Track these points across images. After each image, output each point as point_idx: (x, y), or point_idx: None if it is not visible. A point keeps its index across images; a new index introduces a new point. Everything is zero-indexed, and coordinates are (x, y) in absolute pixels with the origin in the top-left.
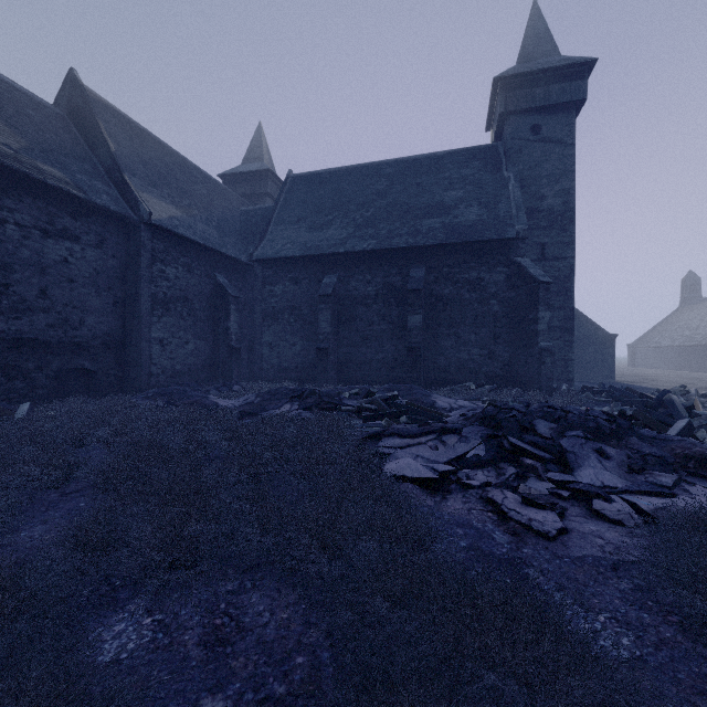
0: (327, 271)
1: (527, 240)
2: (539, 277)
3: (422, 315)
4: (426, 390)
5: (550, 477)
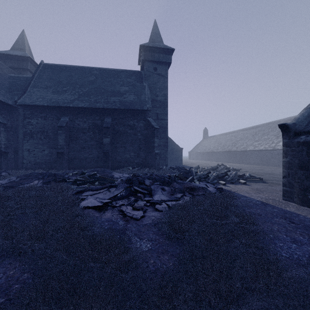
0: (63, 114)
1: (152, 111)
2: (155, 126)
3: (110, 138)
4: (112, 170)
5: (145, 199)
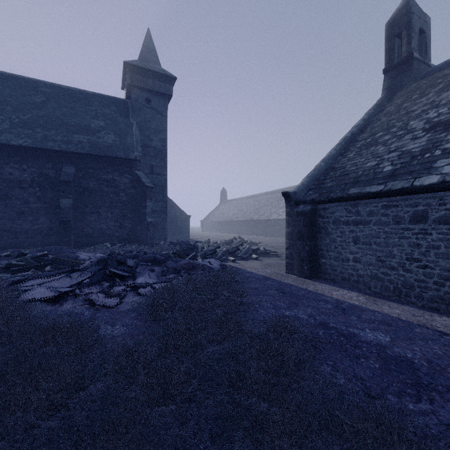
0: None
1: (144, 161)
2: (147, 184)
3: (72, 199)
4: (76, 249)
5: (125, 283)
